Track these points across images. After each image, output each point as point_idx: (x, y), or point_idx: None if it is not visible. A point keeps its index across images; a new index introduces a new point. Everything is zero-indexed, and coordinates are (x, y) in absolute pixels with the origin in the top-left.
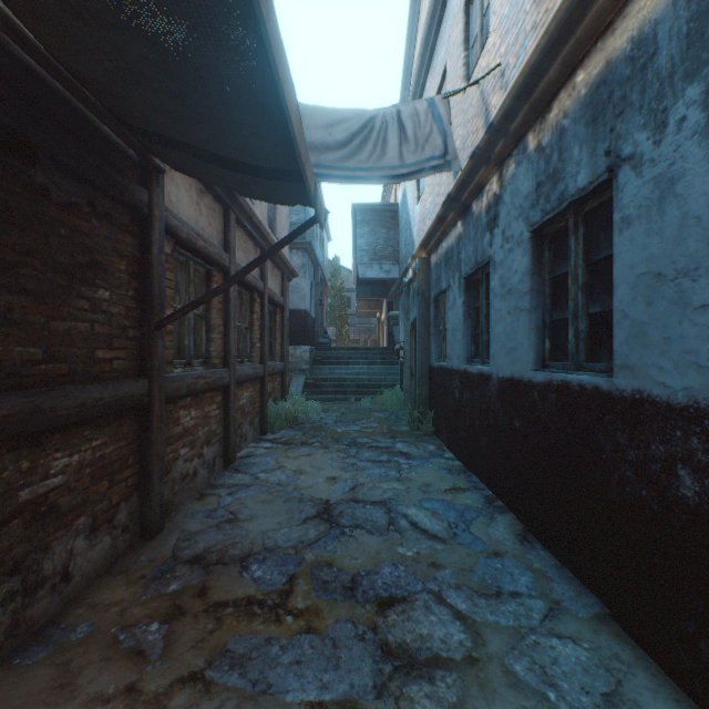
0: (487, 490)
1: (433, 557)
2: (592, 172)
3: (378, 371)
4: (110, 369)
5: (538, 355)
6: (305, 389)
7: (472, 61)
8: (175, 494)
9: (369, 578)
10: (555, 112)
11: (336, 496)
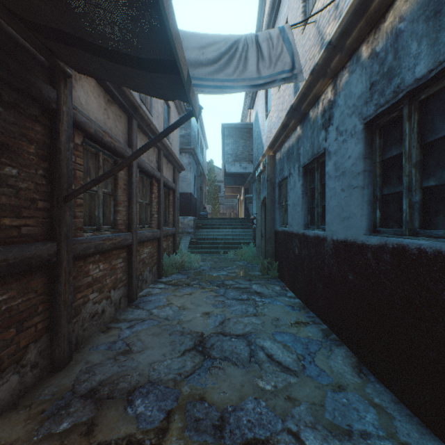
0: (323, 324)
1: (288, 390)
2: (433, 60)
3: (238, 233)
4: (17, 234)
5: (370, 222)
6: (190, 245)
7: (308, 9)
8: (85, 330)
9: (235, 415)
10: (390, 20)
11: (209, 329)
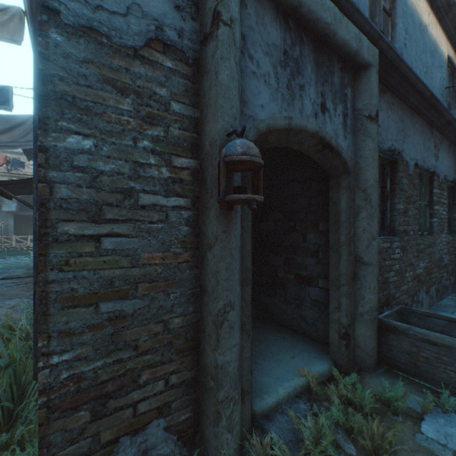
0: None
1: None
2: None
3: None
4: None
5: None
6: None
7: None
8: None
9: None
10: None
11: None
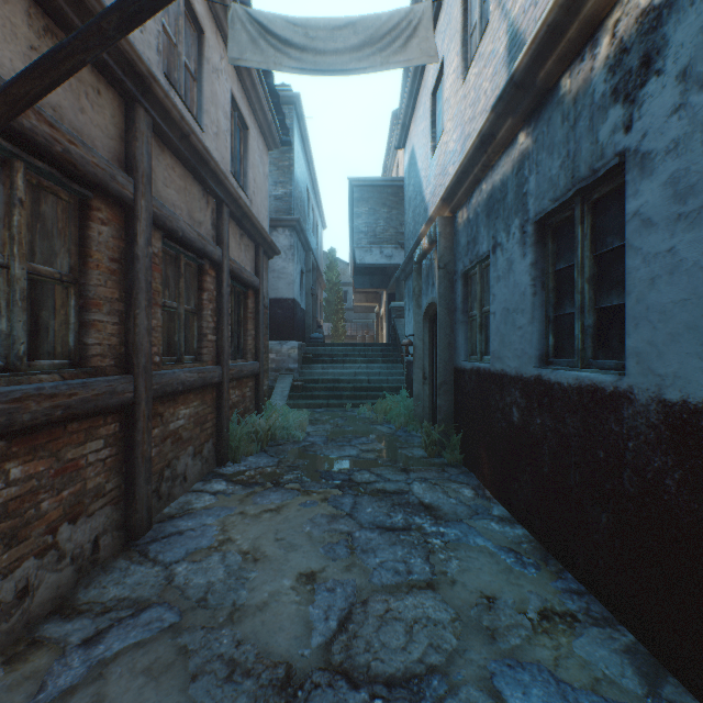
0: (619, 626)
1: None
2: None
3: (379, 371)
4: None
5: None
6: (292, 392)
7: None
8: None
9: None
10: None
11: (309, 648)
